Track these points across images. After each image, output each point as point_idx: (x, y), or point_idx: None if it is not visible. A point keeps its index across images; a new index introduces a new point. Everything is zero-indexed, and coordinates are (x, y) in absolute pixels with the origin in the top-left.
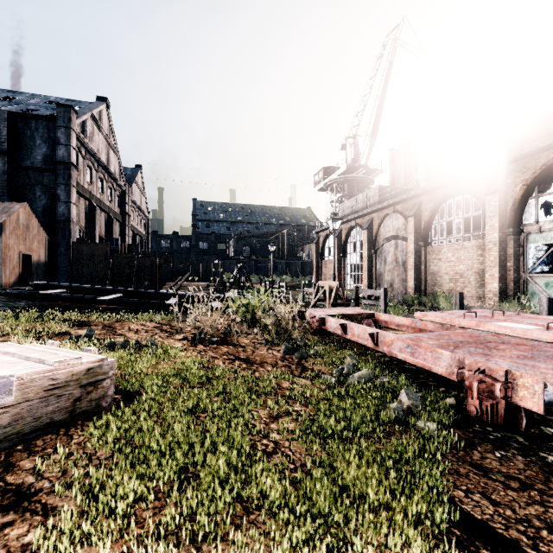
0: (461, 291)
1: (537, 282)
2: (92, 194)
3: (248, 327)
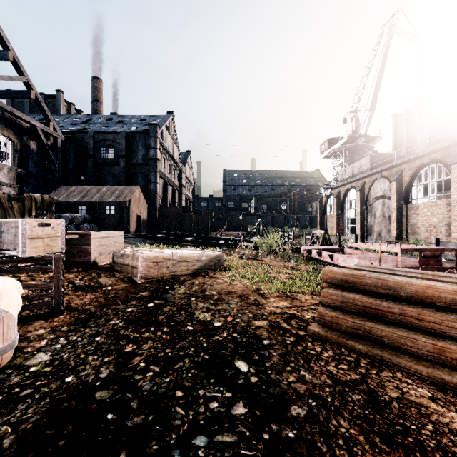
0: None
1: None
2: (165, 175)
3: (267, 255)
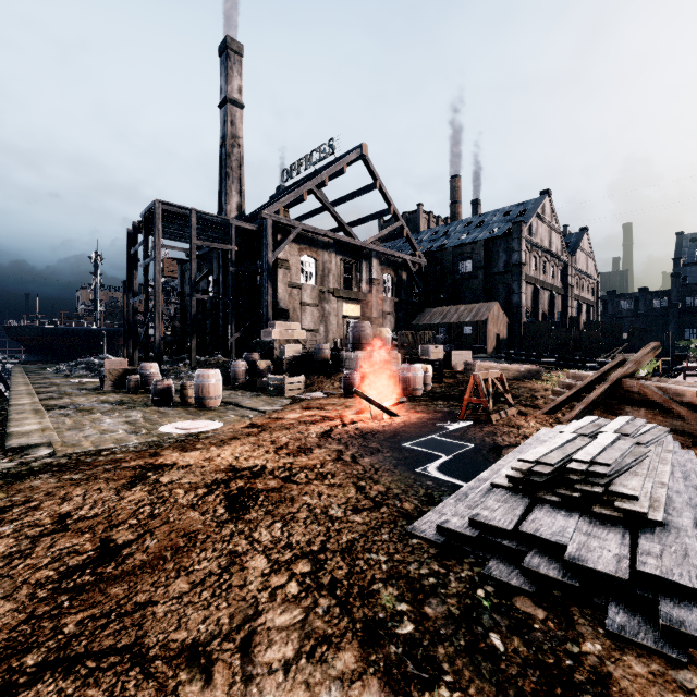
0: None
1: None
2: (536, 279)
3: None
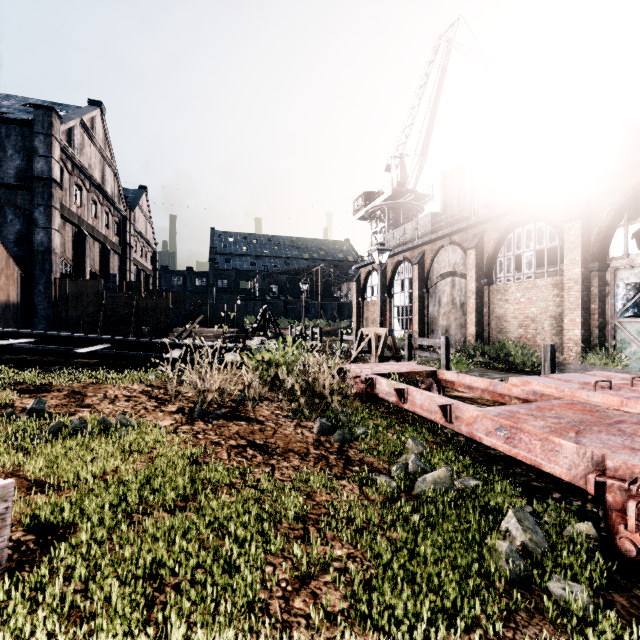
0: (533, 339)
1: (628, 329)
2: (82, 220)
3: (270, 391)
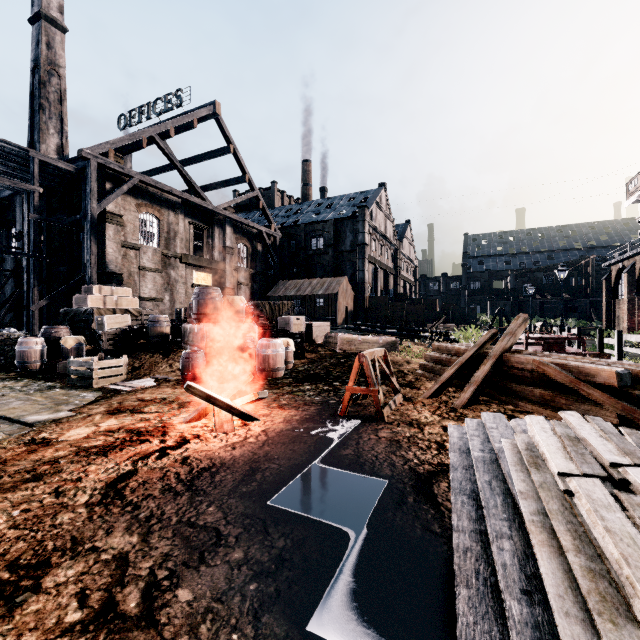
0: None
1: None
2: (376, 259)
3: None
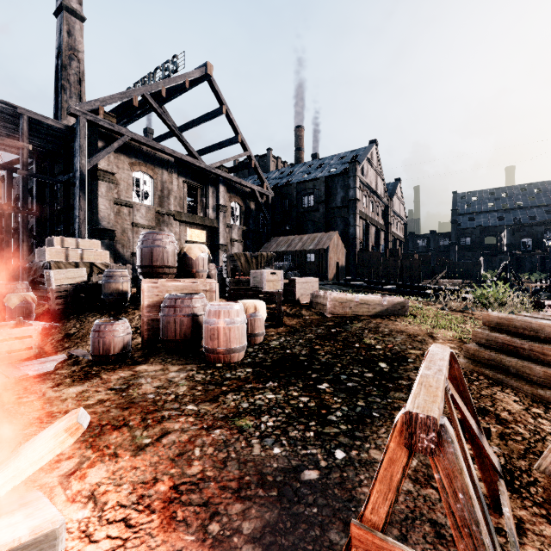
0: None
1: None
2: (367, 215)
3: (485, 309)
